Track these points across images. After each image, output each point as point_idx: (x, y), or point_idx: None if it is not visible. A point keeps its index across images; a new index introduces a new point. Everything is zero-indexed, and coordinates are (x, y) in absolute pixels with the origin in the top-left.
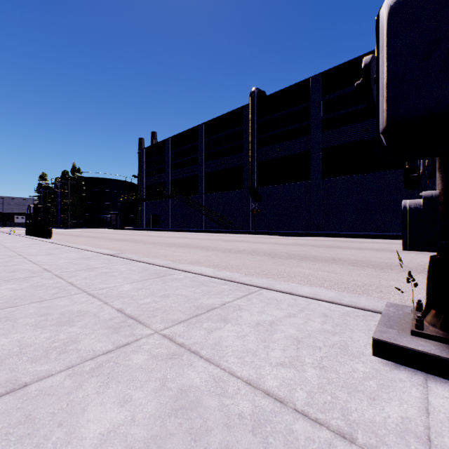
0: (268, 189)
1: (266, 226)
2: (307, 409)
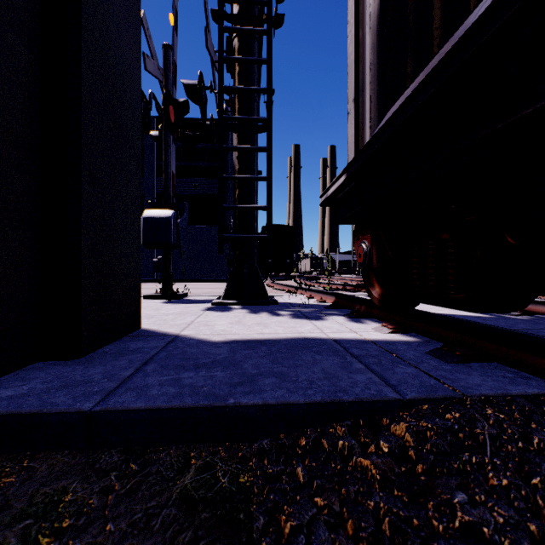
0: None
1: None
2: None
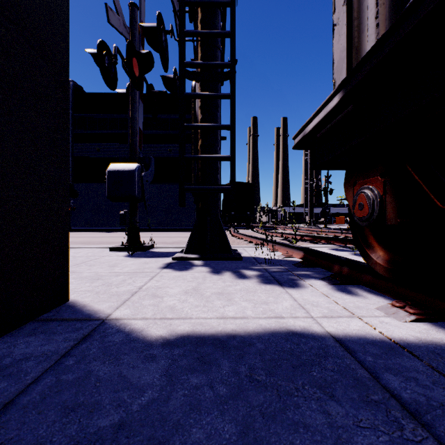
0: (86, 186)
1: (84, 224)
2: (87, 256)
